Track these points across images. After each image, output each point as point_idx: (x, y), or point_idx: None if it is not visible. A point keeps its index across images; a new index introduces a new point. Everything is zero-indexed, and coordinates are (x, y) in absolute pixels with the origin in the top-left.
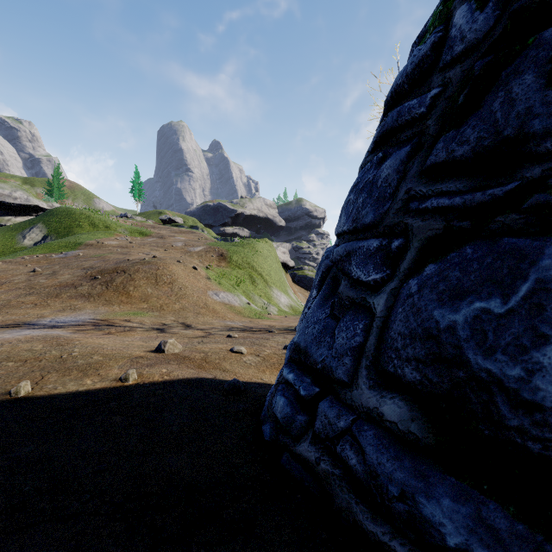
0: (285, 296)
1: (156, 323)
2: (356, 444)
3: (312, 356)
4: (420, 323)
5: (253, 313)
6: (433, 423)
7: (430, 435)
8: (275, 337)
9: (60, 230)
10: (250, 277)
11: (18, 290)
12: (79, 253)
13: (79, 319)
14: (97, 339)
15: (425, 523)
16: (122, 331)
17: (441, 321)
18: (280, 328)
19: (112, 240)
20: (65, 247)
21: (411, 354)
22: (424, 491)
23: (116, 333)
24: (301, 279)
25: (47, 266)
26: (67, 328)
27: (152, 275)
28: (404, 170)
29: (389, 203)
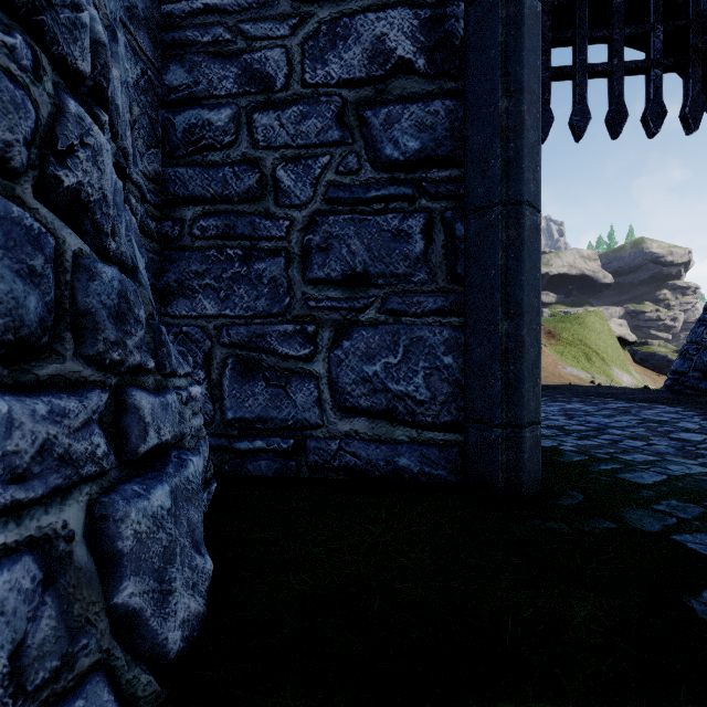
0: (628, 375)
1: None
2: (688, 382)
3: (678, 370)
4: (701, 360)
5: None
6: (703, 375)
7: (702, 377)
8: None
9: None
10: (584, 354)
11: None
12: None
13: None
14: None
15: (700, 387)
16: None
17: (705, 360)
18: None
19: None
20: None
21: (699, 365)
22: (700, 383)
23: None
24: (645, 358)
25: None
26: None
27: None
28: (702, 332)
29: (699, 338)
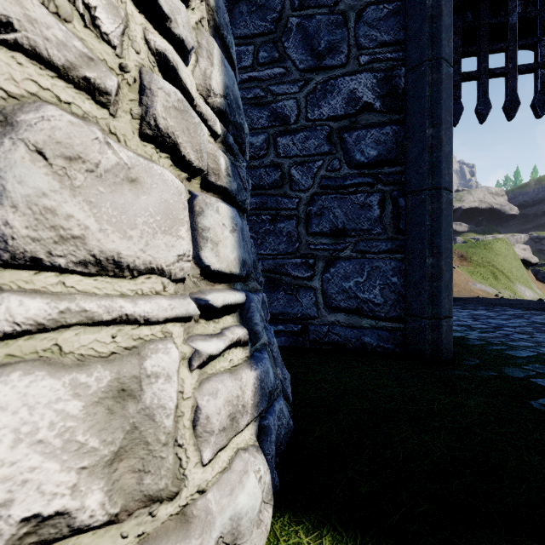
0: (530, 291)
1: None
2: None
3: None
4: None
5: None
6: None
7: None
8: None
9: None
10: (492, 273)
11: None
12: None
13: None
14: None
15: None
16: None
17: None
18: None
19: None
20: None
21: None
22: None
23: None
24: None
25: None
26: None
27: None
28: None
29: None
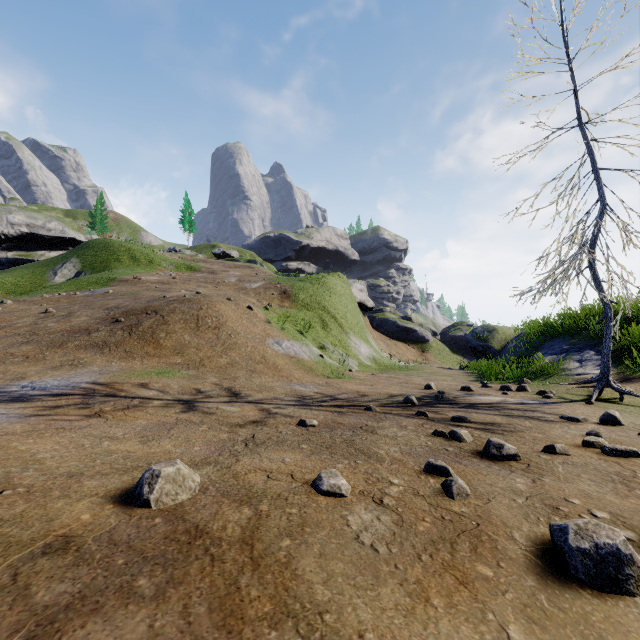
0: (366, 345)
1: (187, 389)
2: None
3: None
4: None
5: (328, 370)
6: None
7: None
8: (384, 425)
9: (96, 265)
10: (321, 320)
11: (15, 336)
12: (109, 290)
13: (71, 383)
14: (48, 437)
15: None
16: (123, 408)
17: None
18: (378, 398)
19: (152, 275)
20: (96, 284)
21: None
22: None
23: (108, 413)
24: (381, 324)
25: (64, 306)
26: (35, 401)
27: (192, 317)
28: None
29: None
